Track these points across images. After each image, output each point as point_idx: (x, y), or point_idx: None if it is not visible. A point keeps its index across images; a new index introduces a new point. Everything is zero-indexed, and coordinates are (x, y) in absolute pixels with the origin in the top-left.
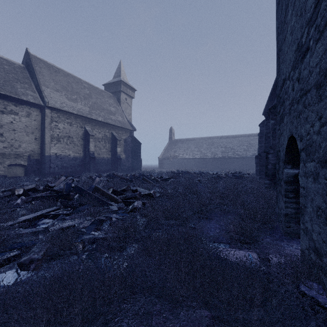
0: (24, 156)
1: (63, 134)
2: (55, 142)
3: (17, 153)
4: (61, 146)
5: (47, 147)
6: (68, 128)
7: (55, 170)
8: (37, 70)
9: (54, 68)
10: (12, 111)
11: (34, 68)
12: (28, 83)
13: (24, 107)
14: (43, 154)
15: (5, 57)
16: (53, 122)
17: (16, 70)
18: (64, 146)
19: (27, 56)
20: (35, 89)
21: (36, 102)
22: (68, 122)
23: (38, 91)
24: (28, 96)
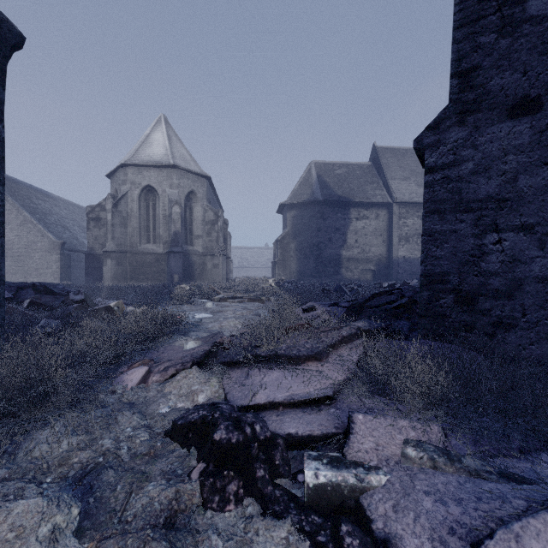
0: (373, 260)
1: (412, 231)
2: (403, 242)
3: (367, 257)
4: (410, 247)
5: (394, 249)
6: (418, 223)
7: (403, 277)
8: (383, 164)
9: (401, 151)
10: (364, 216)
11: (381, 162)
12: (376, 182)
13: (373, 209)
14: (390, 258)
15: (356, 163)
16: (401, 219)
17: (365, 172)
18: (413, 247)
19: (374, 151)
20: (382, 186)
21: (384, 201)
22: (418, 216)
23: (385, 188)
24: (377, 197)
